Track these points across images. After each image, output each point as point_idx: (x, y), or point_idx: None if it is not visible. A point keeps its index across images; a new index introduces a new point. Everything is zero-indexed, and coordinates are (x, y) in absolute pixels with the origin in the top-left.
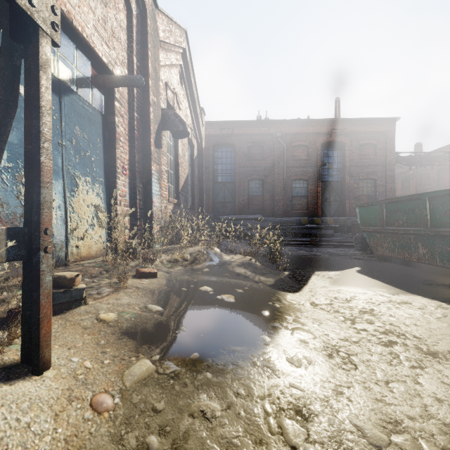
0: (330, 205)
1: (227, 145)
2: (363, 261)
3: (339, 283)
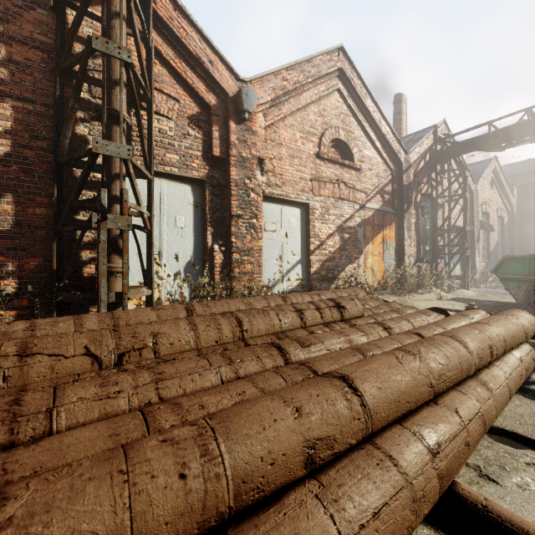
0: None
1: None
2: None
3: None
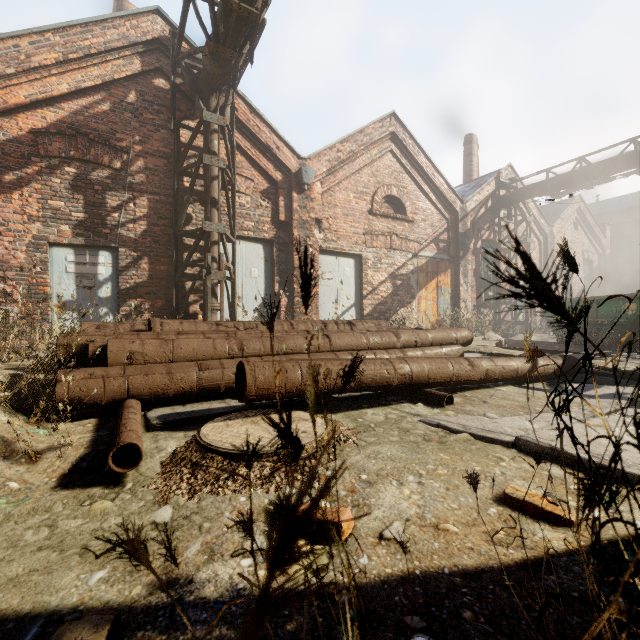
0: None
1: None
2: None
3: None
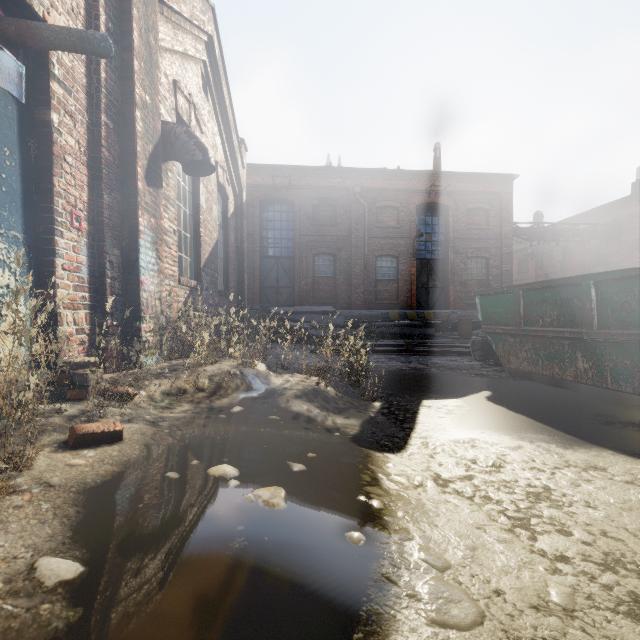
0: (429, 293)
1: (282, 201)
2: (492, 380)
3: (467, 423)
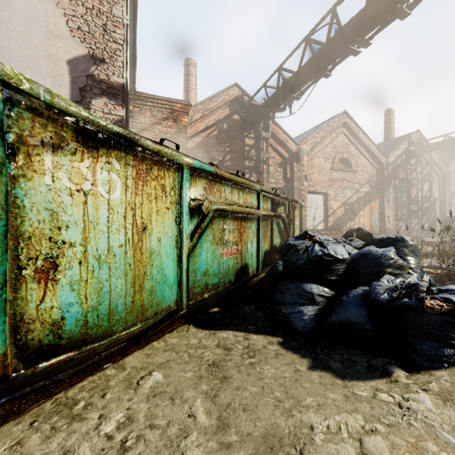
0: None
1: None
2: None
3: None
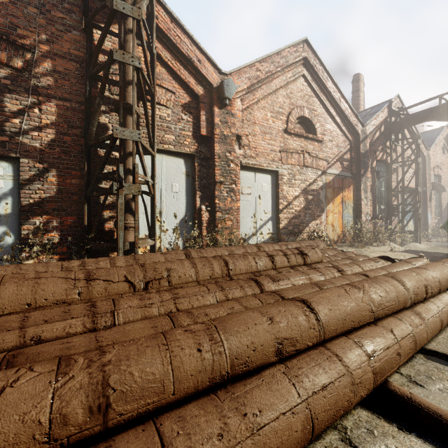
0: None
1: None
2: None
3: None
